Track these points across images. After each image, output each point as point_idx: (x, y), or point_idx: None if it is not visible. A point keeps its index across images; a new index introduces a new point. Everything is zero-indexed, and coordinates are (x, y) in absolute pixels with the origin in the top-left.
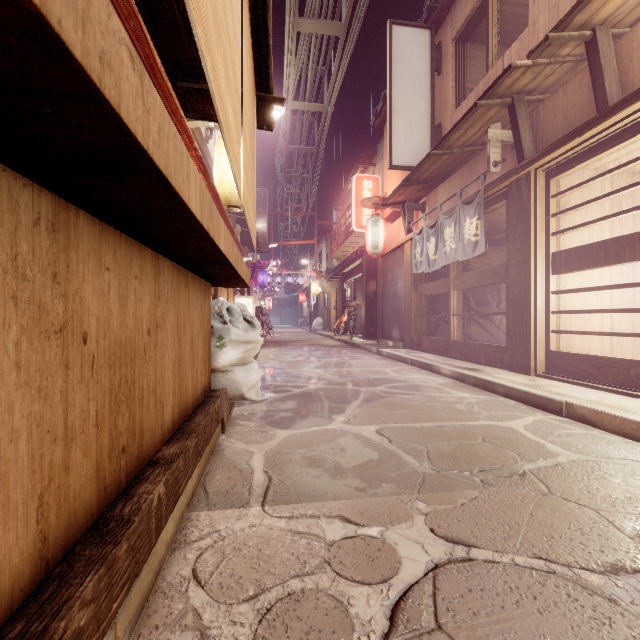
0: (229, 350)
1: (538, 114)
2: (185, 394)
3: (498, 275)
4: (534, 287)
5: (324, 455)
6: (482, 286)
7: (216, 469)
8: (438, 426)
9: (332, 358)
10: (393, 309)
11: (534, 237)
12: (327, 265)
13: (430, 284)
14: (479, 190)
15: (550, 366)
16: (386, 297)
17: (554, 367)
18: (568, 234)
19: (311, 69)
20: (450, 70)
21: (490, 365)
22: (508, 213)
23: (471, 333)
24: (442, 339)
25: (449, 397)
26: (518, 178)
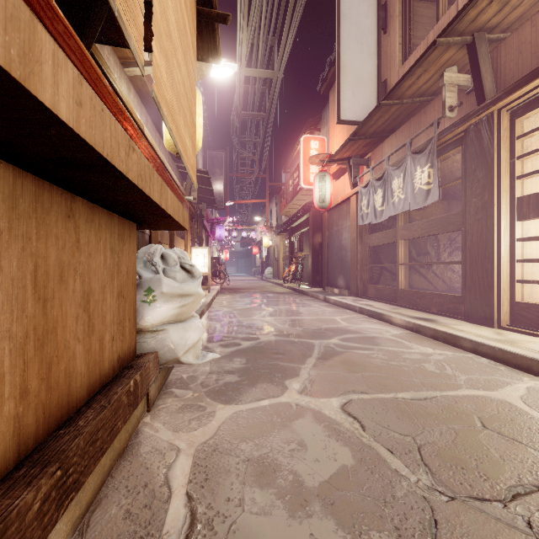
0: (160, 305)
1: (499, 54)
2: (64, 381)
3: (452, 223)
4: (497, 234)
5: (277, 456)
6: (423, 237)
7: (116, 490)
8: (415, 398)
9: (282, 305)
10: (338, 259)
11: (497, 181)
12: (277, 221)
13: (376, 235)
14: (432, 138)
15: (516, 318)
16: (331, 248)
17: (521, 319)
18: (530, 179)
19: (262, 36)
20: (397, 27)
21: (443, 315)
22: (465, 159)
23: (412, 281)
24: (388, 288)
25: (411, 353)
26: (477, 121)
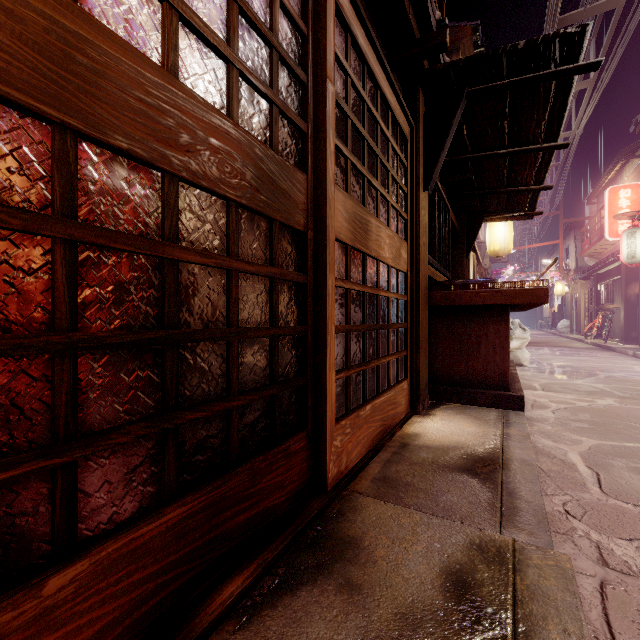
0: (514, 342)
1: None
2: None
3: None
4: None
5: (569, 387)
6: None
7: None
8: None
9: (579, 357)
10: None
11: None
12: (576, 263)
13: None
14: None
15: None
16: None
17: None
18: None
19: None
20: None
21: None
22: None
23: None
24: None
25: None
26: None
